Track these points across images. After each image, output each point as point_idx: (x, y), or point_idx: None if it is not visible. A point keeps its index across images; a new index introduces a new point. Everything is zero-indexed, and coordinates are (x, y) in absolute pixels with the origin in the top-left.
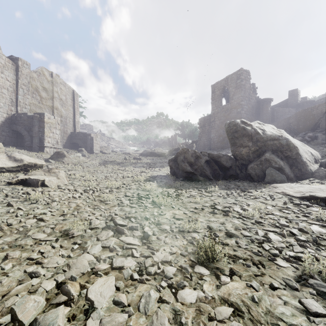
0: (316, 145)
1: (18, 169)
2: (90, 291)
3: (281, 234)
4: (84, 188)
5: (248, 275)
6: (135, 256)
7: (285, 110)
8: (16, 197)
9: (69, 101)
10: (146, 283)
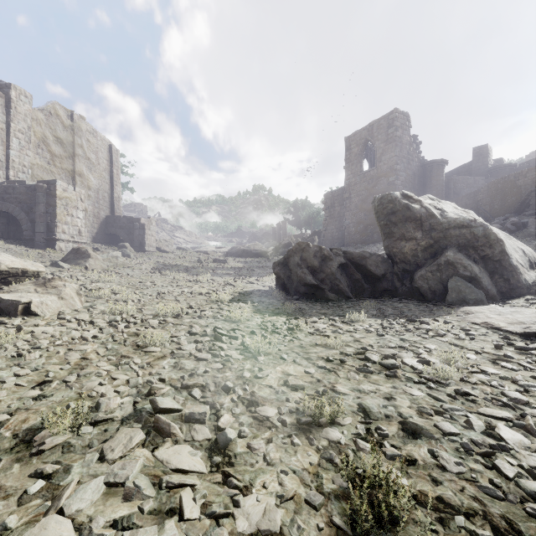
0: (525, 238)
1: None
2: None
3: (524, 426)
4: (111, 318)
5: None
6: (188, 519)
7: (468, 179)
8: None
9: (102, 163)
10: None
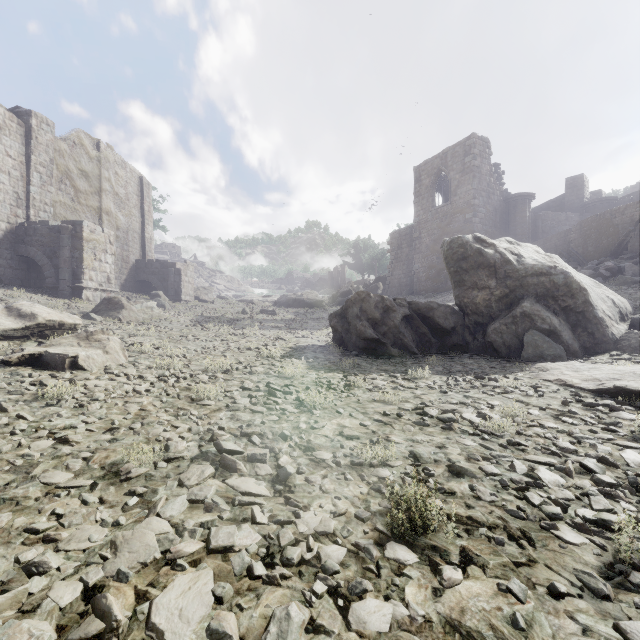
0: (621, 285)
1: (25, 333)
2: (158, 608)
3: (564, 469)
4: (159, 373)
5: (501, 565)
6: (259, 523)
7: (559, 216)
8: (16, 393)
9: (132, 198)
10: (282, 585)
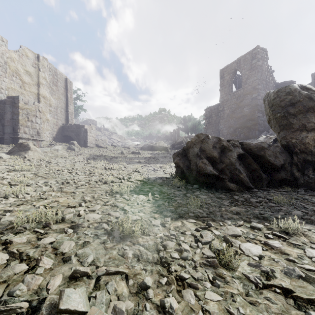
0: None
1: None
2: None
3: None
4: None
5: None
6: None
7: None
8: None
9: (60, 89)
10: None
